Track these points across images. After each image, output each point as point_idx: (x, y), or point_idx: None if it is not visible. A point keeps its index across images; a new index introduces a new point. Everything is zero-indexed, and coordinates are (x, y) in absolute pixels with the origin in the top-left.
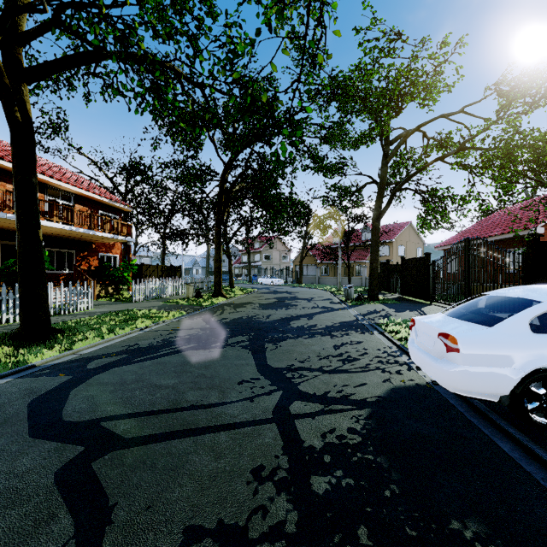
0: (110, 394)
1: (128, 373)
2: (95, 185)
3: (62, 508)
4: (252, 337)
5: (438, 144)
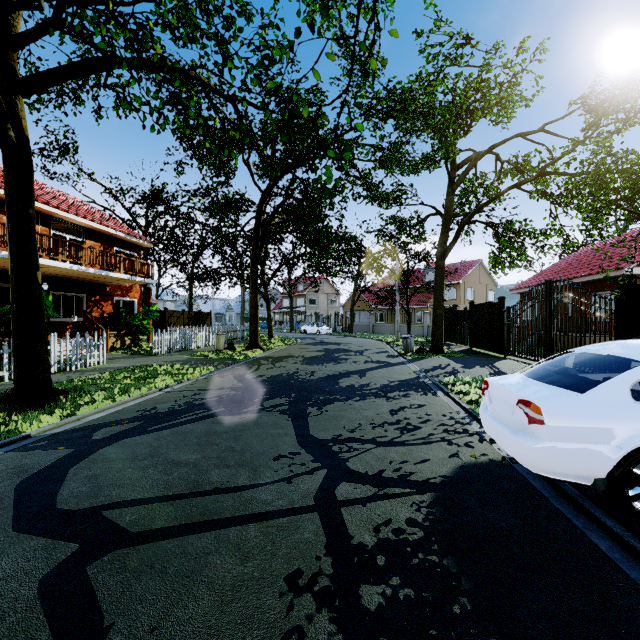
0: (117, 473)
1: (141, 446)
2: (109, 216)
3: (44, 631)
4: (293, 399)
5: (514, 169)
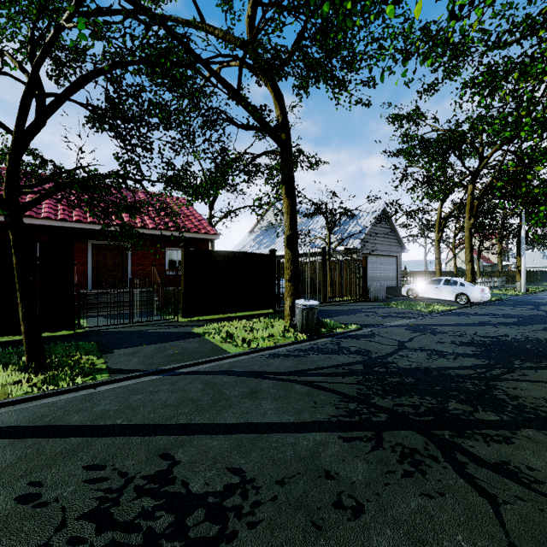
0: None
1: None
2: None
3: None
4: None
5: None
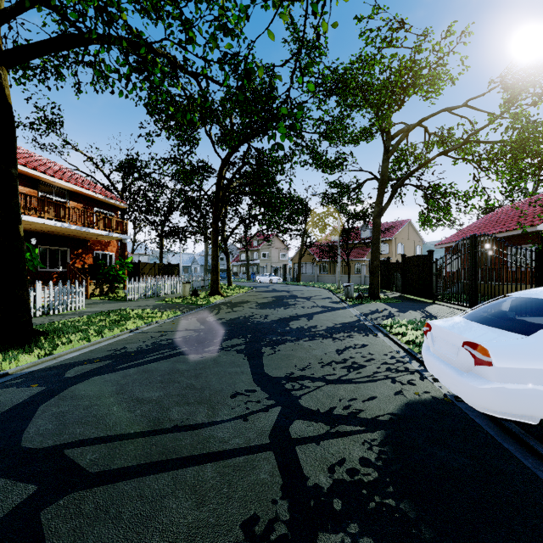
0: (84, 410)
1: (109, 384)
2: (90, 181)
3: None
4: (249, 339)
5: (440, 140)
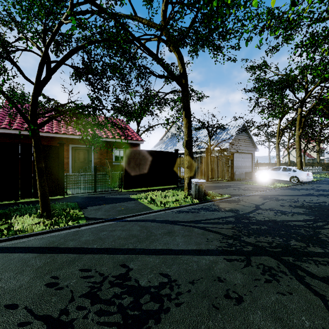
0: None
1: None
2: None
3: None
4: None
5: None
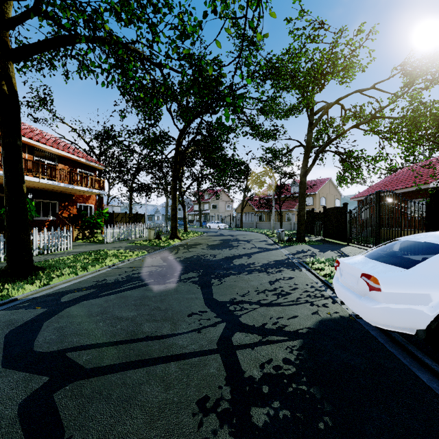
0: (77, 325)
1: (95, 306)
2: (74, 148)
3: None
4: (201, 273)
5: (353, 115)
